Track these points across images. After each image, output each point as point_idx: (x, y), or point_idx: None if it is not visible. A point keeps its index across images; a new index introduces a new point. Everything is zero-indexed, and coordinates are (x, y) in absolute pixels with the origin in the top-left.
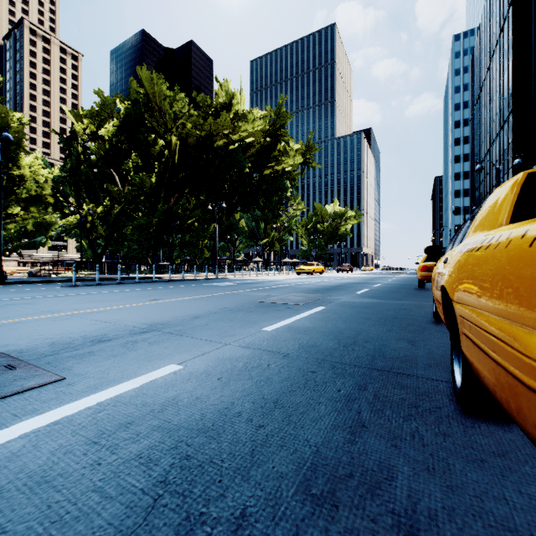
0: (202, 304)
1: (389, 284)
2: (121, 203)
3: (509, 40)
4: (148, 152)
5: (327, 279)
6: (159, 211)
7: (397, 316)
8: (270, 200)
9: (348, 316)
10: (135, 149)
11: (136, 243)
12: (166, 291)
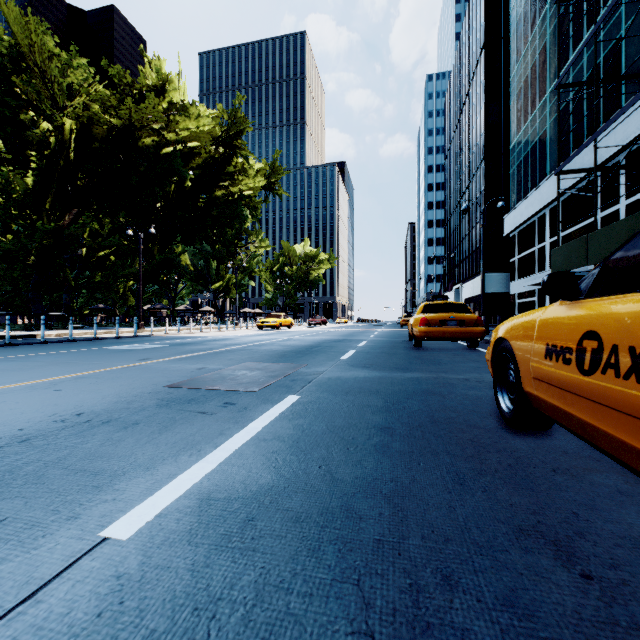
0: (30, 404)
1: (375, 341)
2: None
3: (482, 84)
4: (21, 137)
5: (297, 335)
6: (40, 231)
7: (435, 417)
8: (224, 231)
9: (349, 426)
10: None
11: (6, 281)
12: None
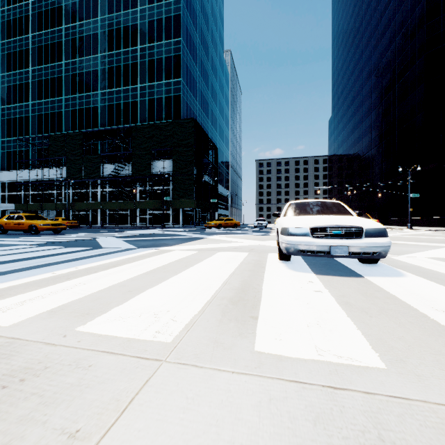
0: None
1: None
2: None
3: None
4: None
5: None
6: None
7: None
8: None
9: None
10: None
11: None
12: None
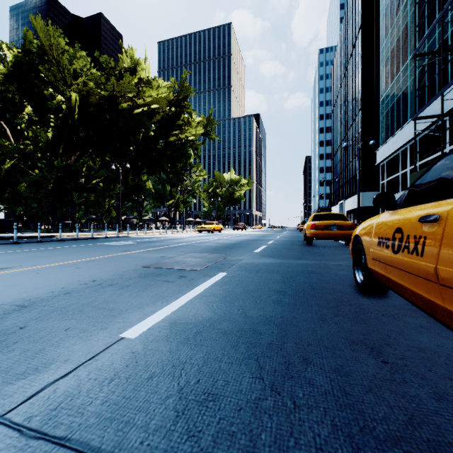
0: (64, 275)
1: (280, 241)
2: (14, 159)
3: (359, 55)
4: (44, 106)
5: (225, 236)
6: (56, 168)
7: (314, 286)
8: (175, 165)
9: (257, 289)
10: (27, 101)
11: (34, 201)
12: (38, 253)
